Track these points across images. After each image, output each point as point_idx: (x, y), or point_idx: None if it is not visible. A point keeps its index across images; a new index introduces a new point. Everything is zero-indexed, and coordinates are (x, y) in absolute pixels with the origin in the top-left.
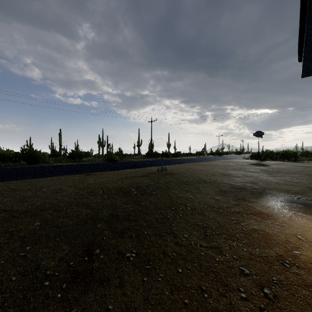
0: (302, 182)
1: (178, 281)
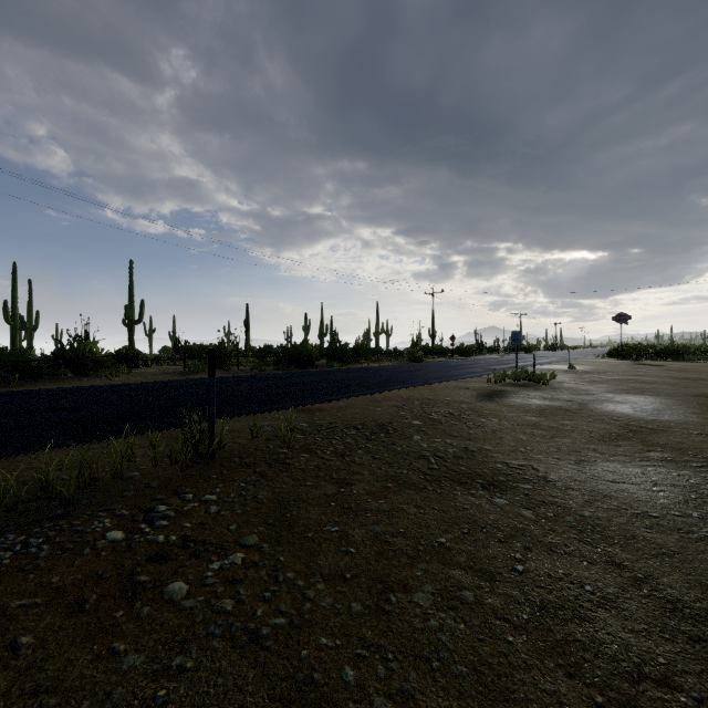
0: None
1: None
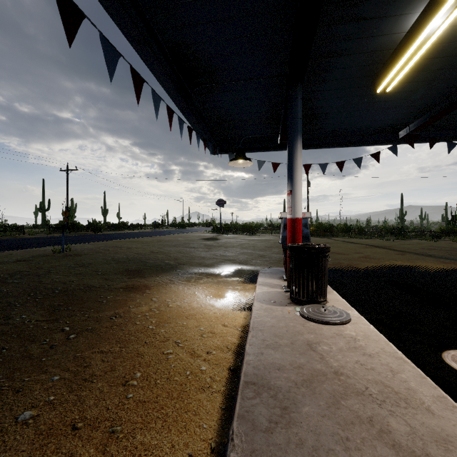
0: (227, 255)
1: None
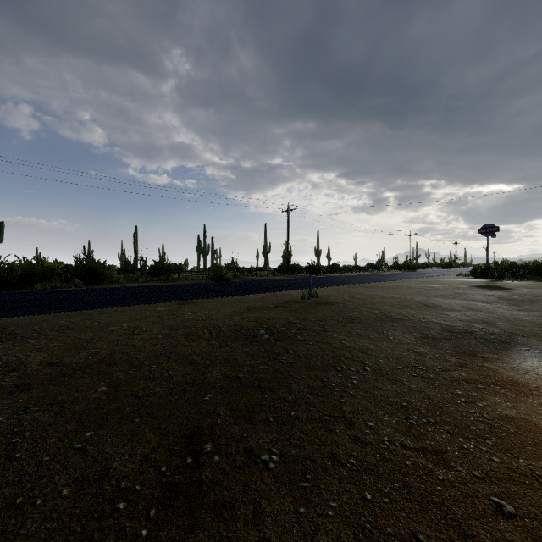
0: None
1: (367, 519)
